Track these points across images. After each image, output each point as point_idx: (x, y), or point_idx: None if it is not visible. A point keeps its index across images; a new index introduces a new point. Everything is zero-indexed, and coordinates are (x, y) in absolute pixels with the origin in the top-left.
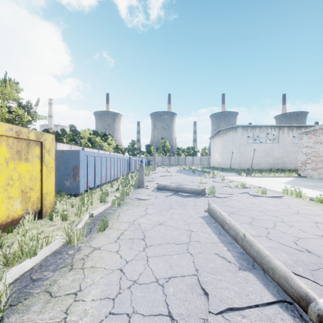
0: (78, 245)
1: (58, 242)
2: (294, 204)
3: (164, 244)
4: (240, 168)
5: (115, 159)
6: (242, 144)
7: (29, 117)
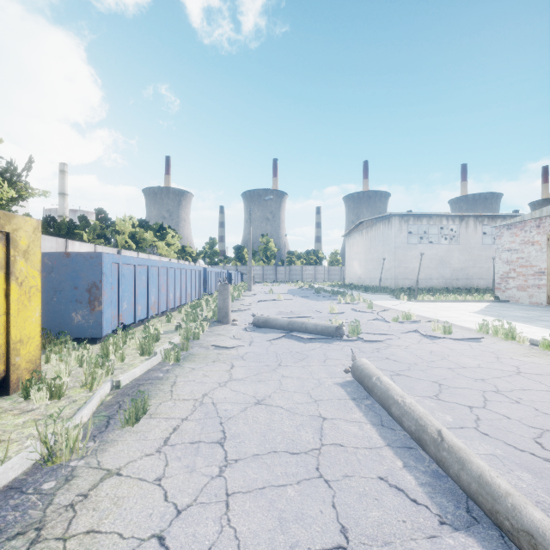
0: (70, 464)
1: (22, 460)
2: (506, 352)
3: (266, 454)
4: (396, 287)
5: (176, 270)
6: (399, 245)
7: (12, 191)
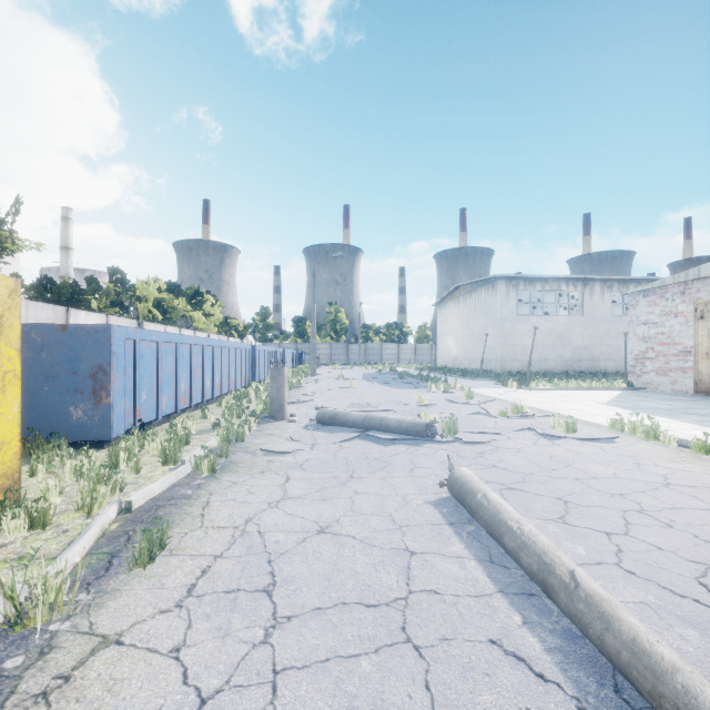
0: (49, 628)
1: None
2: (648, 457)
3: (331, 607)
4: (502, 371)
5: (215, 349)
6: (507, 316)
7: None
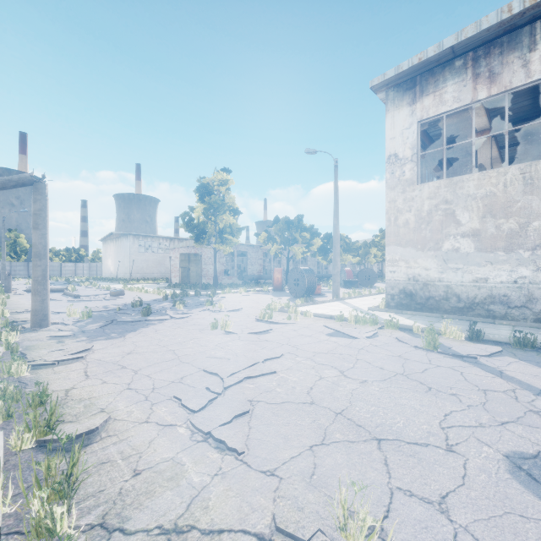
0: None
1: None
2: None
3: None
4: (131, 278)
5: None
6: (133, 252)
7: None
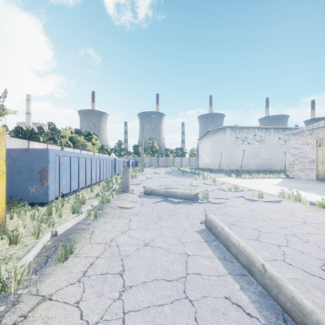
0: (17, 292)
1: None
2: (296, 209)
3: (150, 281)
4: (229, 169)
5: (97, 160)
6: (231, 145)
7: None
